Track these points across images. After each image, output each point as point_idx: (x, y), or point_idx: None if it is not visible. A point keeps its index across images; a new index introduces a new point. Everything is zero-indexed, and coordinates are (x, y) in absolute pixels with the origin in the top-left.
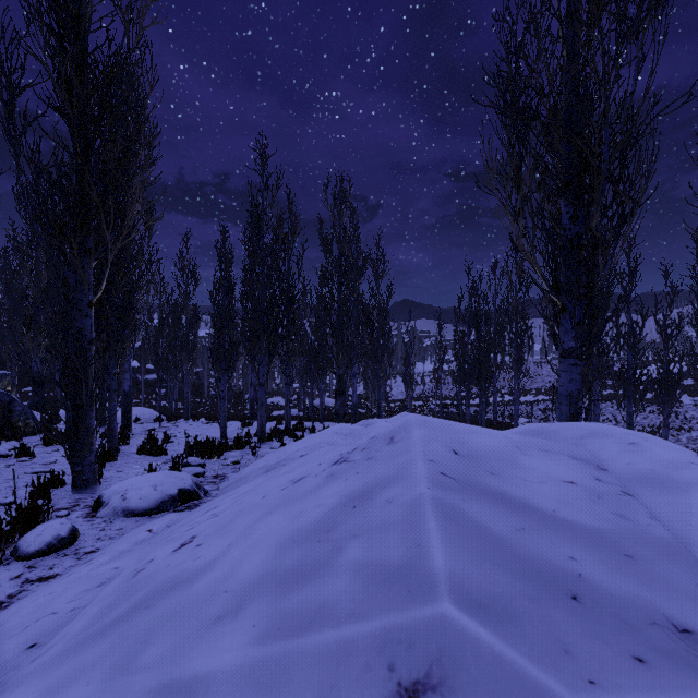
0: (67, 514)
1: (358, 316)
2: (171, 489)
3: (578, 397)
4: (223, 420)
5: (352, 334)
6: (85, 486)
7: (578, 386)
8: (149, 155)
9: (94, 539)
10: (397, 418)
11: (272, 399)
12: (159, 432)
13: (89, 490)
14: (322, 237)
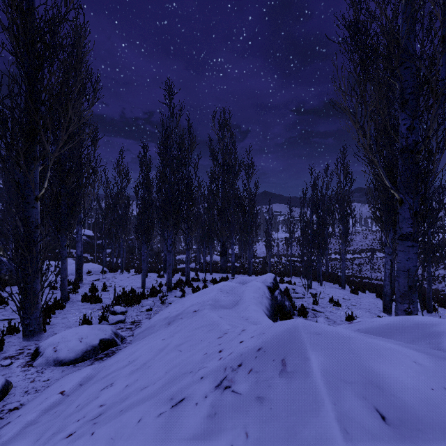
0: (9, 363)
1: (235, 203)
2: (94, 340)
3: (415, 273)
4: (143, 275)
5: (231, 215)
6: (32, 335)
7: (414, 263)
8: (95, 95)
9: (22, 392)
10: (264, 278)
11: (179, 256)
12: (101, 282)
13: (35, 337)
14: (211, 150)
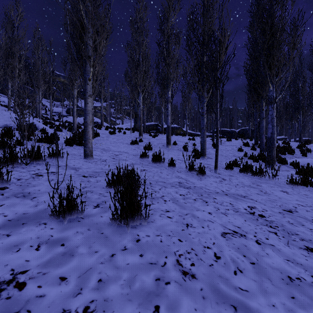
0: None
1: None
2: None
3: None
4: None
5: None
6: None
7: None
8: None
9: None
10: None
11: None
12: None
13: None
14: None
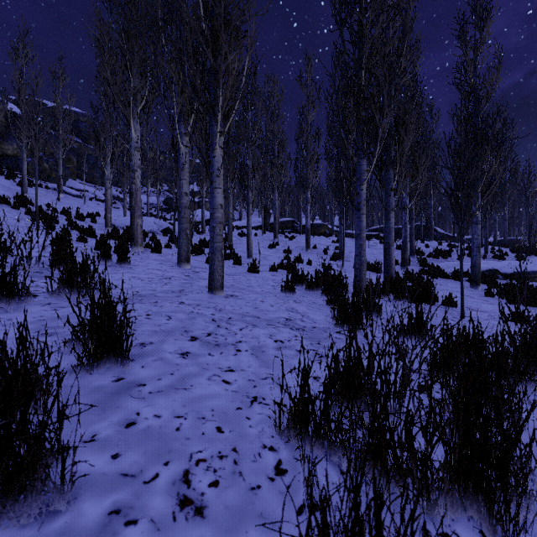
0: None
1: None
2: None
3: None
4: None
5: None
6: None
7: None
8: None
9: None
10: None
11: None
12: None
13: None
14: None
